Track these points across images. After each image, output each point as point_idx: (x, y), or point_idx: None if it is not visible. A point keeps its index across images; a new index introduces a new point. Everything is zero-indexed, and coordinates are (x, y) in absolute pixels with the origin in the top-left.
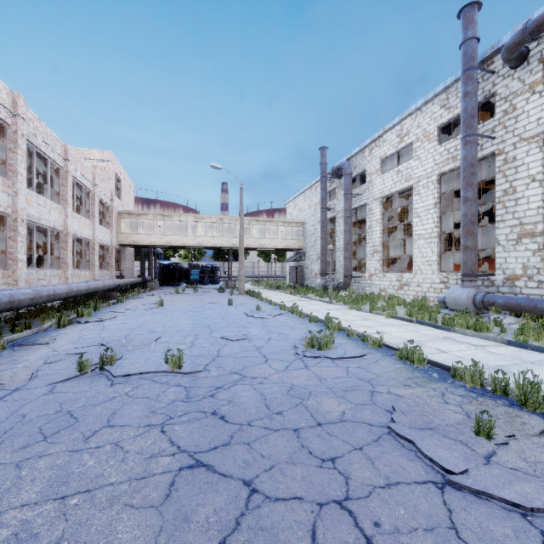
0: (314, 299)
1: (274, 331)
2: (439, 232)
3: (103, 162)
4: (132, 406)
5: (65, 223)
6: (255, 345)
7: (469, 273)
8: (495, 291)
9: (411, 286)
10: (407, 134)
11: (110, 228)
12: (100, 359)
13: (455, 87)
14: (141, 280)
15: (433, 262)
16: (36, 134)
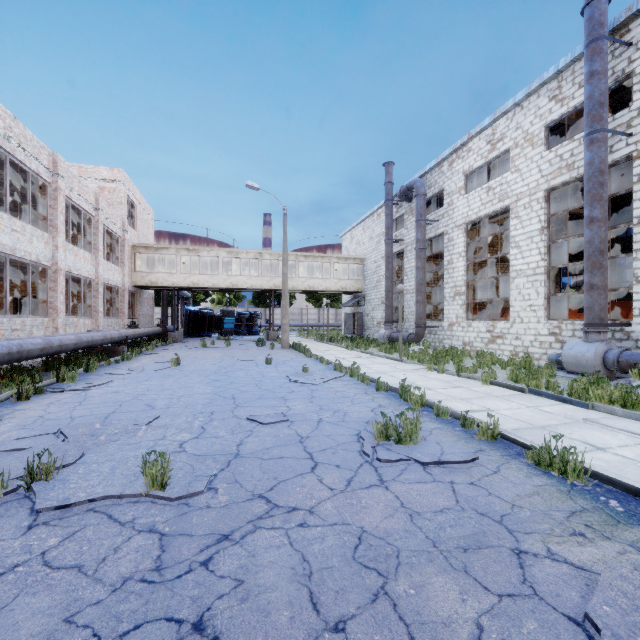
0: (378, 355)
1: (326, 406)
2: (546, 267)
3: (112, 183)
4: (33, 599)
5: (54, 257)
6: (297, 433)
7: (596, 321)
8: (631, 347)
9: (507, 338)
10: (501, 139)
11: (121, 265)
12: (27, 470)
13: (570, 70)
14: (160, 331)
15: (539, 307)
16: (9, 136)
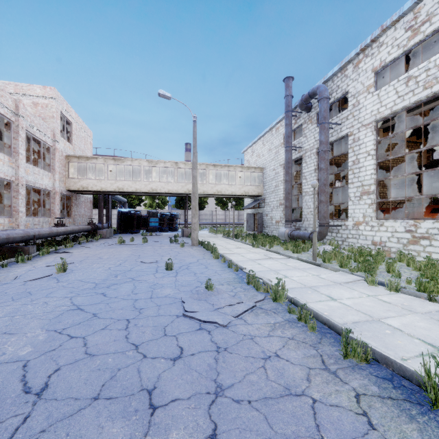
0: (287, 256)
1: None
2: None
3: (45, 99)
4: None
5: None
6: None
7: None
8: None
9: (437, 239)
10: (428, 20)
11: (52, 171)
12: None
13: None
14: (90, 228)
15: None
16: None
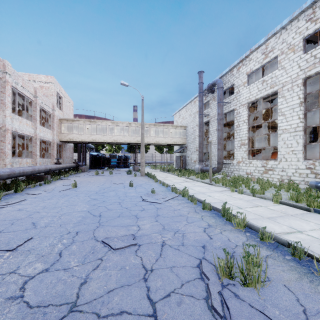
0: (196, 180)
1: (168, 225)
2: (303, 126)
3: (47, 84)
4: None
5: (4, 122)
6: (142, 264)
7: None
8: None
9: (276, 170)
10: (272, 50)
11: (52, 129)
12: None
13: None
14: (75, 165)
15: (299, 151)
16: None
